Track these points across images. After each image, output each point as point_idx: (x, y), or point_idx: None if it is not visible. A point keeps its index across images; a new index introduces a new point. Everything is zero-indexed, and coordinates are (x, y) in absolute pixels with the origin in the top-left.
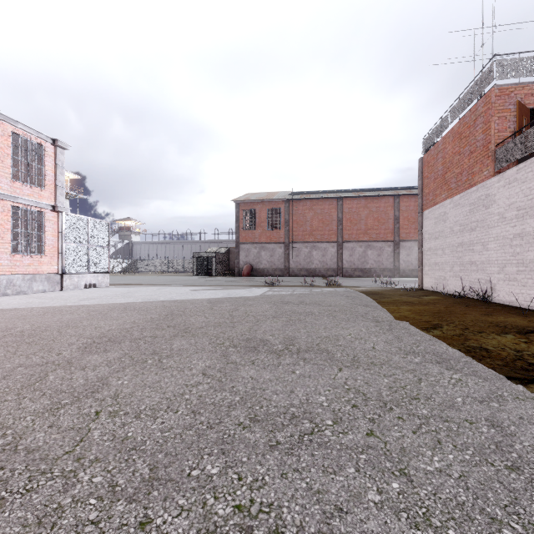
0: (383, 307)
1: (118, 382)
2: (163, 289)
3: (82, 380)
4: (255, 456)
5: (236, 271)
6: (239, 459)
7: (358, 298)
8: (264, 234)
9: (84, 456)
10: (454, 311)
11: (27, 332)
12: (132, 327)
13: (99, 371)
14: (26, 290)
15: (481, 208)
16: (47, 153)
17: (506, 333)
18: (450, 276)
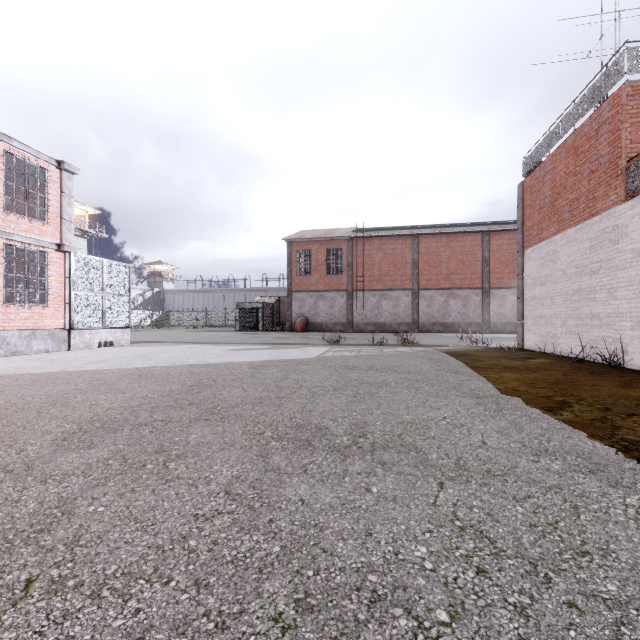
0: (480, 374)
1: (89, 509)
2: (195, 348)
3: (33, 503)
4: None
5: (288, 325)
6: None
7: (444, 361)
8: (322, 279)
9: None
10: (578, 381)
11: None
12: (140, 405)
13: (67, 485)
14: (23, 350)
15: (606, 243)
16: (51, 179)
17: None
18: (563, 333)
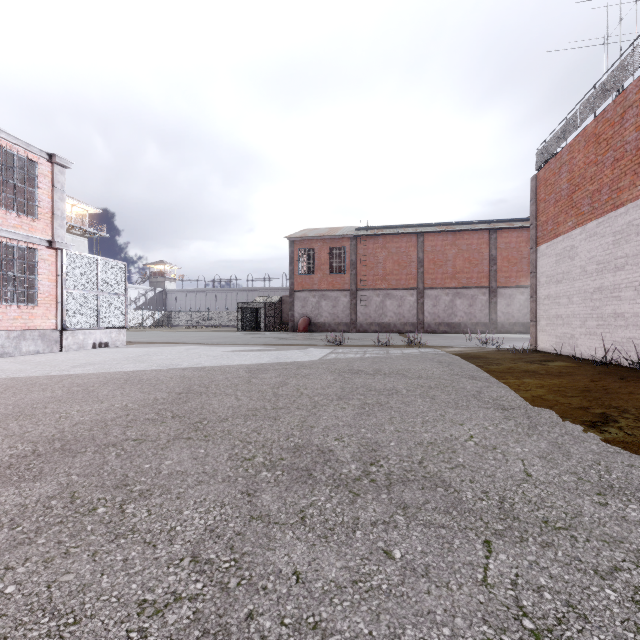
0: (498, 380)
1: None
2: (192, 349)
3: None
4: None
5: (290, 326)
6: None
7: (456, 364)
8: (325, 279)
9: None
10: (610, 388)
11: None
12: (116, 418)
13: None
14: (11, 352)
15: (632, 237)
16: (42, 173)
17: None
18: (582, 334)
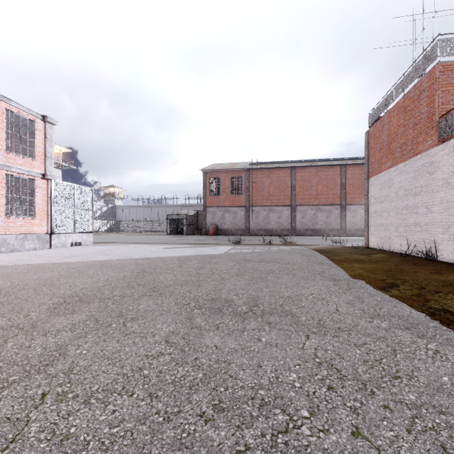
0: (337, 265)
1: (77, 352)
2: (139, 247)
3: (40, 348)
4: None
5: (203, 231)
6: None
7: (312, 256)
8: (228, 198)
9: None
10: (404, 269)
11: (5, 290)
12: (104, 285)
13: (60, 337)
14: (18, 248)
15: (425, 174)
16: (38, 128)
17: None
18: (395, 236)
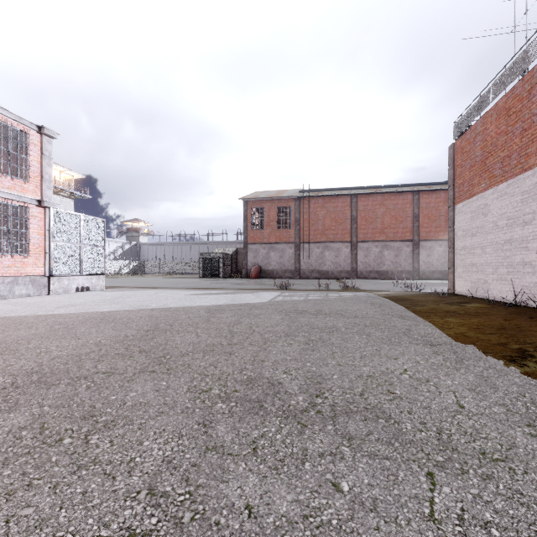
0: (424, 319)
1: None
2: (160, 293)
3: None
4: None
5: (244, 273)
6: None
7: (386, 305)
8: (274, 233)
9: None
10: (523, 326)
11: None
12: (89, 352)
13: None
14: (6, 295)
15: None
16: (32, 142)
17: None
18: (494, 279)
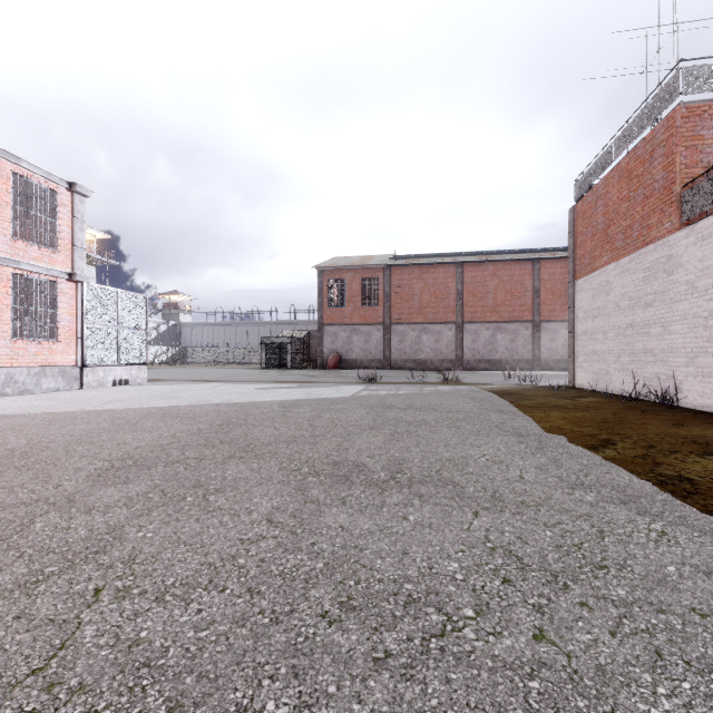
0: (525, 413)
1: (138, 535)
2: (219, 386)
3: (84, 530)
4: (350, 683)
5: (319, 362)
6: (323, 688)
7: (488, 400)
8: (357, 312)
9: (61, 680)
10: (627, 420)
11: (19, 451)
12: (170, 443)
13: (112, 515)
14: (32, 389)
15: (660, 274)
16: (62, 202)
17: (712, 454)
18: (616, 370)
